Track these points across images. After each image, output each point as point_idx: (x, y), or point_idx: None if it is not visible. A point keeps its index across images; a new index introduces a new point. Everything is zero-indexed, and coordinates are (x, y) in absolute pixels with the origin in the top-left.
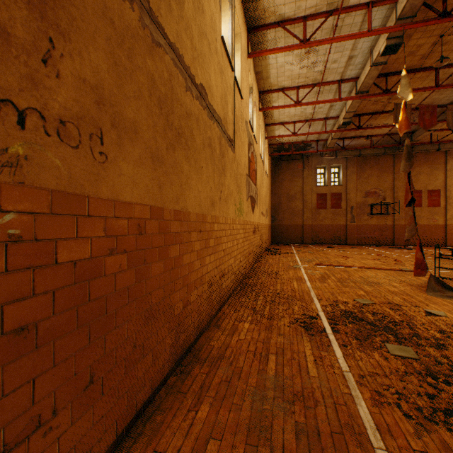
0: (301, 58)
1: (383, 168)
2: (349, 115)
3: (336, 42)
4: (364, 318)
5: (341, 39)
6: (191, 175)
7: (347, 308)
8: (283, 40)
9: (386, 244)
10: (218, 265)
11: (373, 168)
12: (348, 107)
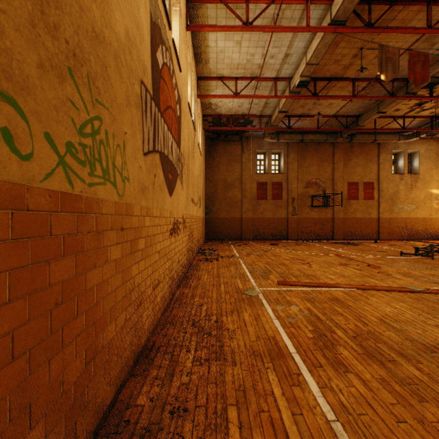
0: None
1: (324, 157)
2: (308, 71)
3: None
4: None
5: None
6: None
7: None
8: None
9: (326, 239)
10: None
11: (314, 156)
12: (312, 53)
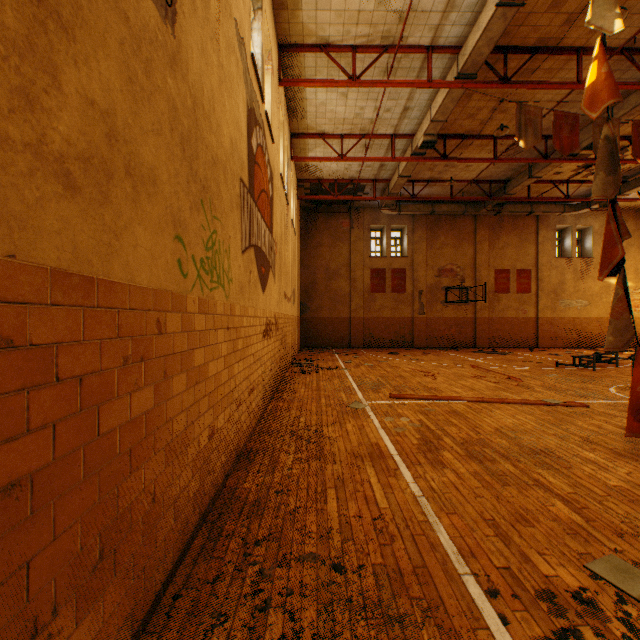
0: None
1: (462, 235)
2: (434, 129)
3: None
4: None
5: None
6: None
7: None
8: None
9: (465, 346)
10: None
11: (449, 233)
12: (437, 109)
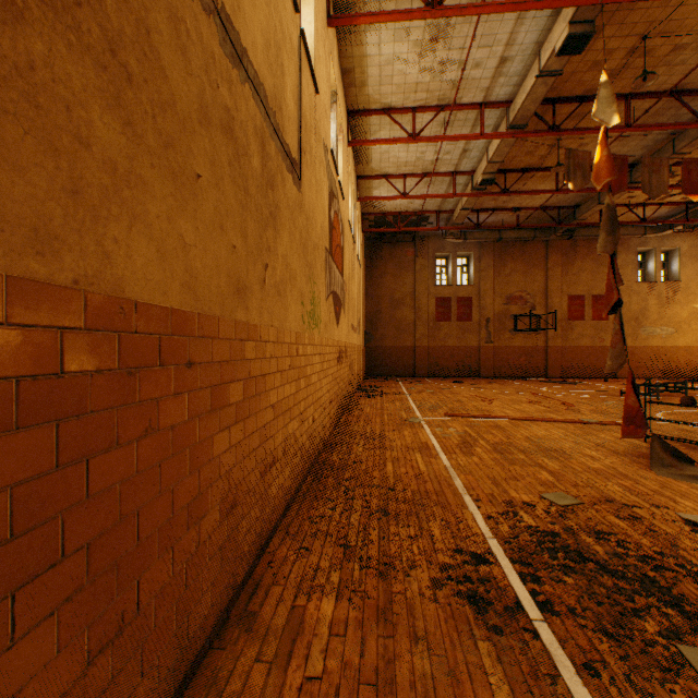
0: (423, 50)
1: (533, 261)
2: (492, 168)
3: (489, 12)
4: (586, 553)
5: (498, 7)
6: (142, 176)
7: (540, 523)
8: (393, 6)
9: (536, 376)
10: (257, 444)
11: (518, 260)
12: (493, 153)
